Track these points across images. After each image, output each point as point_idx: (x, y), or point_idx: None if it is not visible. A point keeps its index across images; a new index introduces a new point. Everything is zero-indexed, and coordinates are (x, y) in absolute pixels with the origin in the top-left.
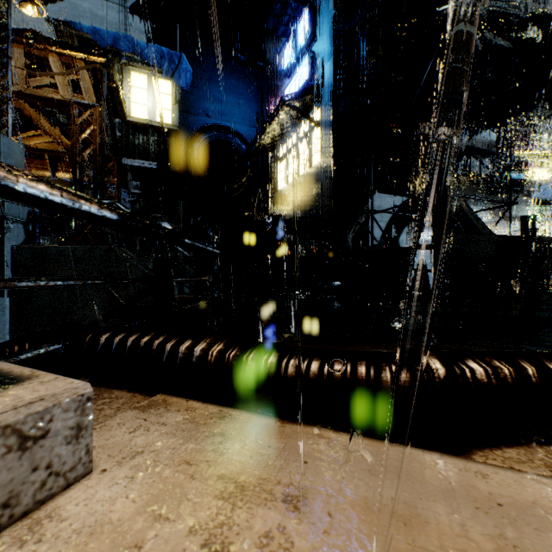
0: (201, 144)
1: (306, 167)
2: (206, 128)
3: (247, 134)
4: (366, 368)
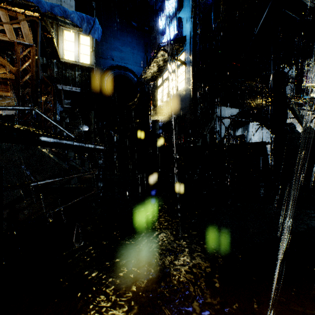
0: (109, 77)
1: (174, 91)
2: (112, 68)
3: (138, 72)
4: None
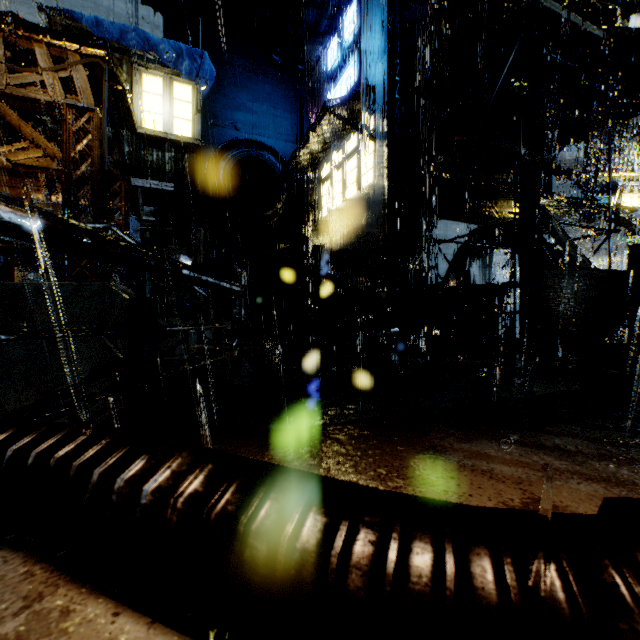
0: (228, 162)
1: (354, 190)
2: (234, 144)
3: (284, 151)
4: (566, 595)
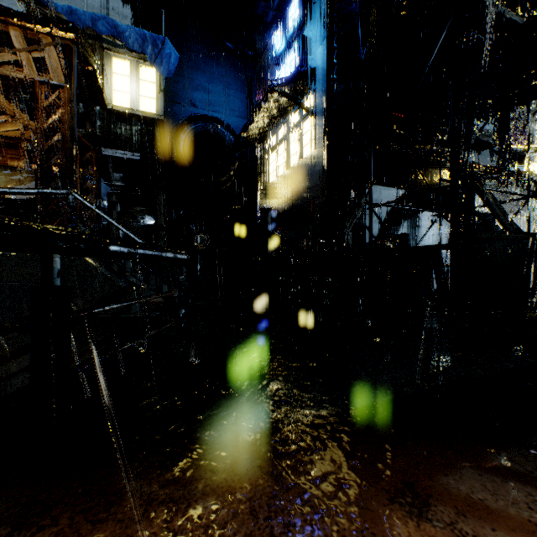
0: (187, 135)
1: (297, 159)
2: (193, 119)
3: (236, 126)
4: None
